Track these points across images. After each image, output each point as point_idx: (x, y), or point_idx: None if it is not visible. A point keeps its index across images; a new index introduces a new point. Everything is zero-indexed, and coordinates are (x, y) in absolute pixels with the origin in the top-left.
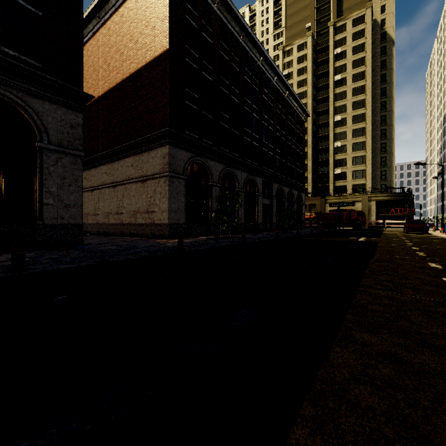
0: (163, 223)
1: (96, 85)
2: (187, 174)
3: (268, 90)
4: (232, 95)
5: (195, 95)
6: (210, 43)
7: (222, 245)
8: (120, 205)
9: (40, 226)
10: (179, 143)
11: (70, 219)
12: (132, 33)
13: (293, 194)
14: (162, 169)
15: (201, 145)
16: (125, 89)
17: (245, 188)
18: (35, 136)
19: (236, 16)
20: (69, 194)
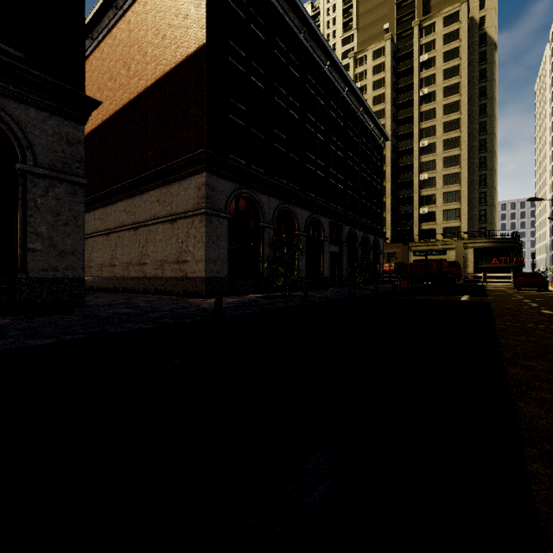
0: (198, 276)
1: (113, 96)
2: (232, 213)
3: (337, 105)
4: (290, 108)
5: (241, 107)
6: (261, 39)
7: (277, 307)
8: (143, 253)
9: (22, 281)
10: (220, 169)
11: (66, 270)
12: (158, 26)
13: (368, 240)
14: (196, 205)
15: (250, 174)
16: (149, 100)
17: (307, 231)
18: (15, 155)
19: (296, 5)
20: (65, 236)
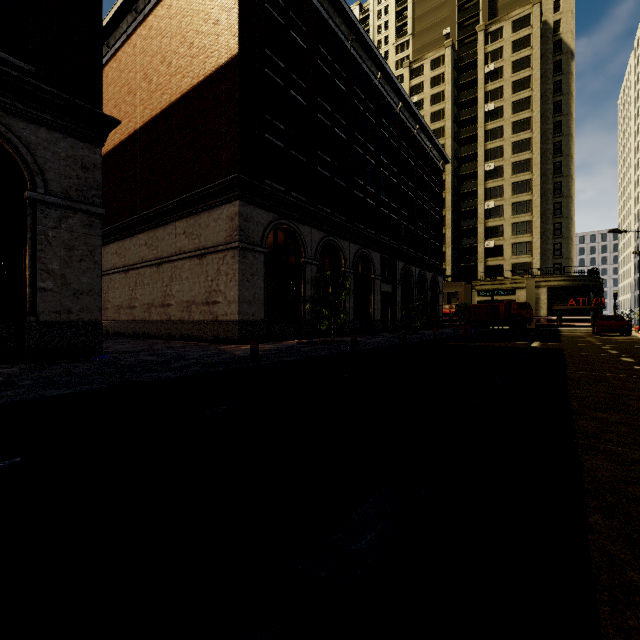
0: (230, 320)
1: (132, 113)
2: (269, 247)
3: (389, 123)
4: (336, 127)
5: (280, 126)
6: (302, 48)
7: (321, 354)
8: (167, 293)
9: (31, 325)
10: (255, 197)
11: (81, 313)
12: (184, 33)
13: (425, 278)
14: (228, 238)
15: (289, 202)
16: (174, 117)
17: (355, 268)
18: (24, 182)
19: (342, 8)
20: (80, 273)
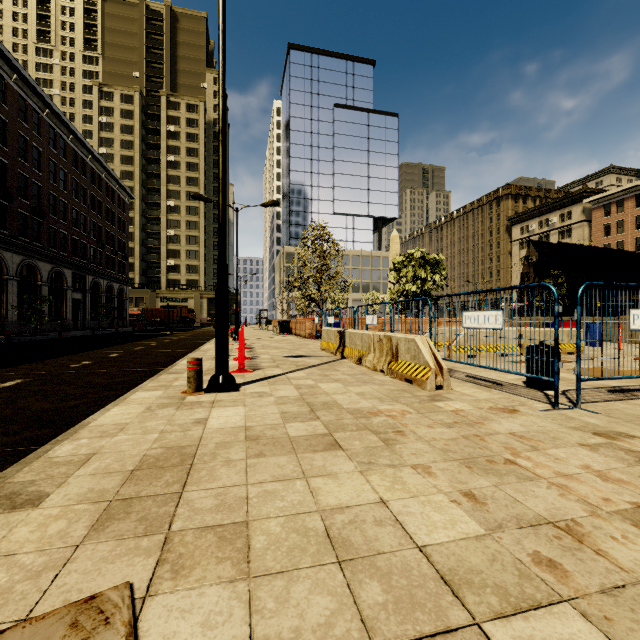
0: None
1: None
2: None
3: (80, 170)
4: (34, 178)
5: None
6: (5, 121)
7: (44, 339)
8: None
9: None
10: None
11: None
12: None
13: (113, 288)
14: None
15: None
16: None
17: (50, 281)
18: None
19: (40, 95)
20: None
